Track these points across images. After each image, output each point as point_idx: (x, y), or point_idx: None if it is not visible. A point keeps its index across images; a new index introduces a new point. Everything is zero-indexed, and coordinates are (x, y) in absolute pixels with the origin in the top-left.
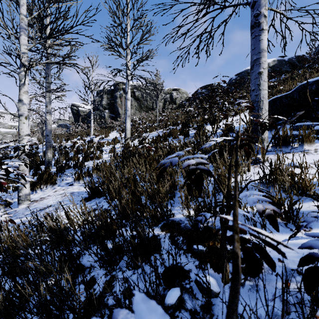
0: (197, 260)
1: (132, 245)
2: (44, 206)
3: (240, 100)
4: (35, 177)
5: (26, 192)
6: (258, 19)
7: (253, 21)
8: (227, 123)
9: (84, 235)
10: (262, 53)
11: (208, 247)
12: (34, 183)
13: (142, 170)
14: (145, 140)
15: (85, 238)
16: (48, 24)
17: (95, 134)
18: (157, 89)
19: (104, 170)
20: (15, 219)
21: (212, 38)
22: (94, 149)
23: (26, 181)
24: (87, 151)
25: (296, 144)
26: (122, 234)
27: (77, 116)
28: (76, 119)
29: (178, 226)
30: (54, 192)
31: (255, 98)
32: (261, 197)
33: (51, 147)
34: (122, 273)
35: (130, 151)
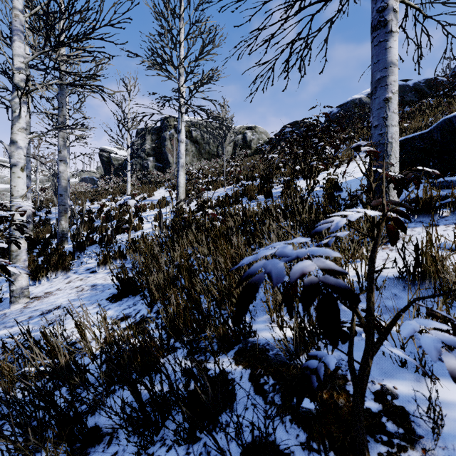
0: (303, 431)
1: (184, 404)
2: (48, 307)
3: (361, 142)
4: (41, 258)
5: (22, 285)
6: (385, 15)
7: (376, 19)
8: (329, 177)
9: (107, 364)
10: (391, 68)
11: (320, 404)
12: (38, 268)
13: (203, 253)
14: (207, 204)
15: (107, 370)
16: (56, 23)
17: (133, 193)
18: (224, 127)
19: (144, 250)
20: (2, 328)
21: (308, 48)
22: (130, 216)
23: (10, 275)
24: (121, 218)
25: (445, 211)
26: (167, 377)
27: (108, 166)
28: (107, 170)
29: (263, 355)
30: (67, 284)
31: (380, 139)
32: (449, 337)
33: (67, 213)
34: (166, 452)
35: (184, 221)
